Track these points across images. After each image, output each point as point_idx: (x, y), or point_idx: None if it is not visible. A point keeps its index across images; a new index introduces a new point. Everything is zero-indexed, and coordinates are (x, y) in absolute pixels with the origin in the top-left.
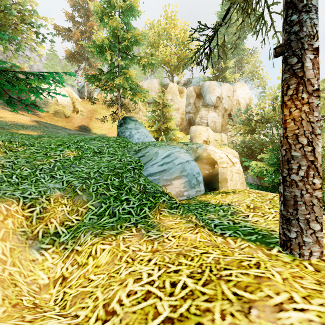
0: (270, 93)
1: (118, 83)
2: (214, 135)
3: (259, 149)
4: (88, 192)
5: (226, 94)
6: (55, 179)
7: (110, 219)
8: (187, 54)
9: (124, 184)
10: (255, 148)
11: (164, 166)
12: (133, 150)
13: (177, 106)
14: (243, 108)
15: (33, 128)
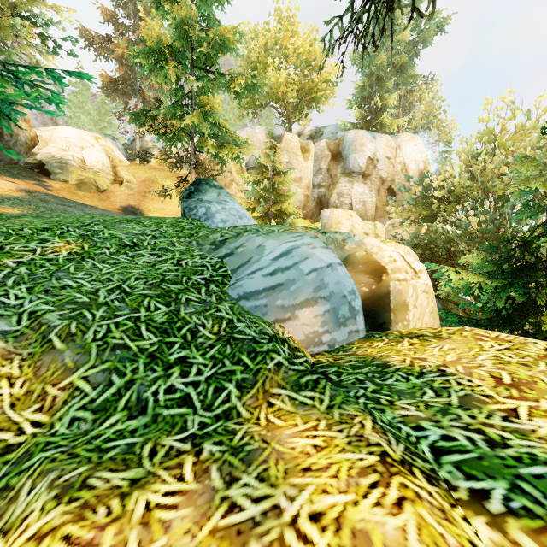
0: (464, 149)
1: (189, 123)
2: (363, 226)
3: (444, 248)
4: (80, 341)
5: (383, 153)
6: (1, 307)
7: (129, 422)
8: (316, 83)
9: (179, 320)
10: (437, 246)
11: (277, 276)
12: (210, 241)
13: (299, 175)
14: (413, 179)
15: (14, 203)
